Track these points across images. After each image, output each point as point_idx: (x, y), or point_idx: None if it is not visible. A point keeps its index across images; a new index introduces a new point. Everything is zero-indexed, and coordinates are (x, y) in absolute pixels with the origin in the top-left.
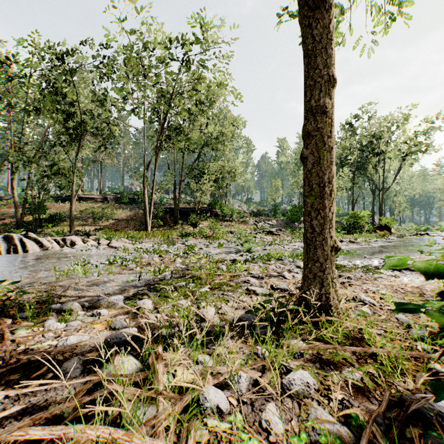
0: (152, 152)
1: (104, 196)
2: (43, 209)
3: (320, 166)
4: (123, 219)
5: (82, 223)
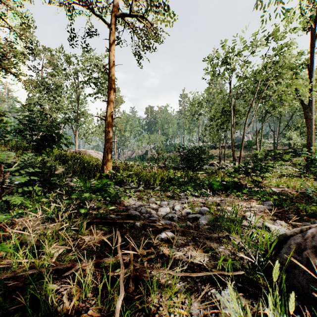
0: (259, 122)
1: (228, 145)
2: (207, 153)
3: (308, 148)
4: (242, 157)
5: (222, 159)
